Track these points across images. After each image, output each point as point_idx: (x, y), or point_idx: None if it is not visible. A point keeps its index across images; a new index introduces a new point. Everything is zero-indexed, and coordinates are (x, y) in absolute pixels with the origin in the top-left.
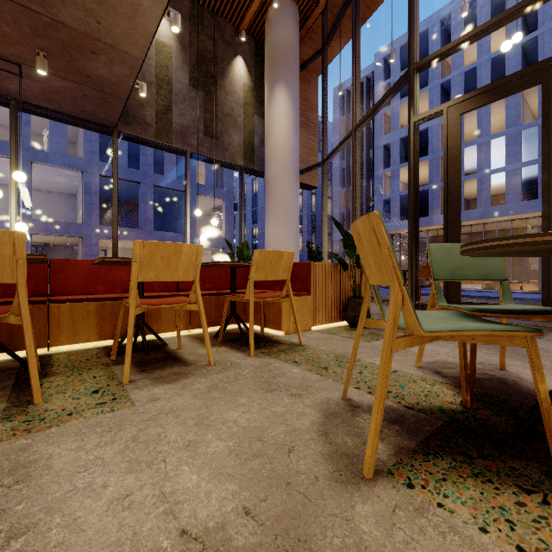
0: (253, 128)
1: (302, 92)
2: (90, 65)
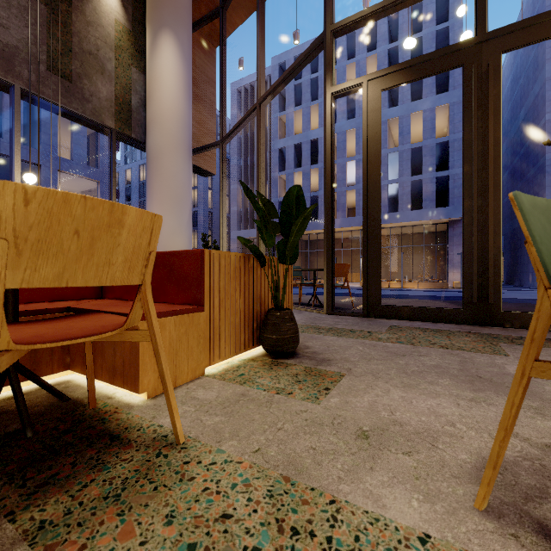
0: (129, 83)
1: (196, 59)
2: None
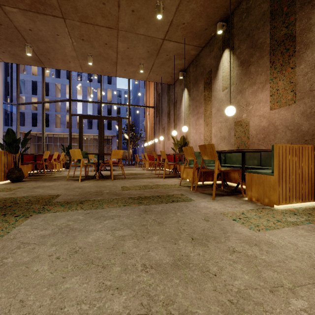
0: None
1: None
2: None
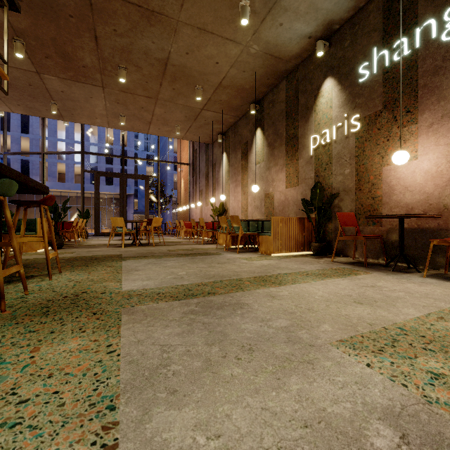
0: None
1: None
2: None
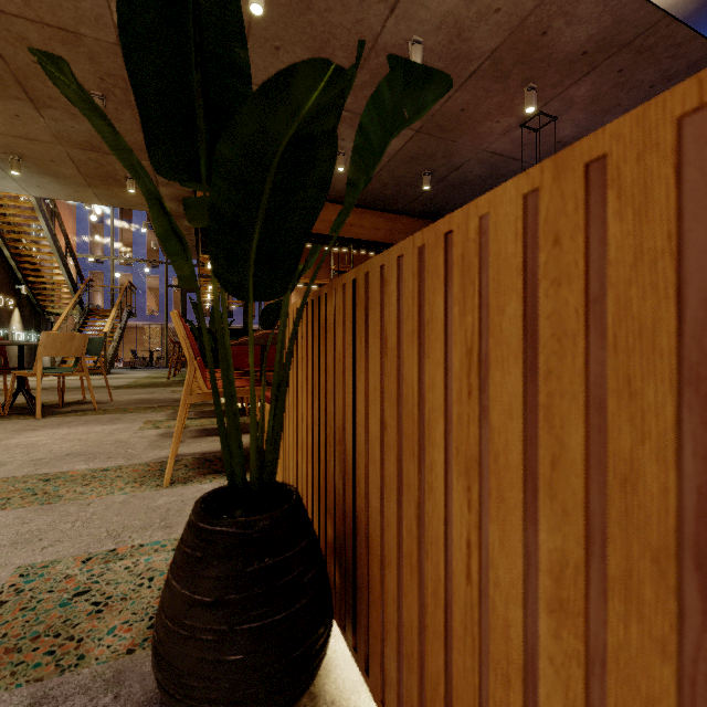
0: None
1: None
2: (565, 45)
